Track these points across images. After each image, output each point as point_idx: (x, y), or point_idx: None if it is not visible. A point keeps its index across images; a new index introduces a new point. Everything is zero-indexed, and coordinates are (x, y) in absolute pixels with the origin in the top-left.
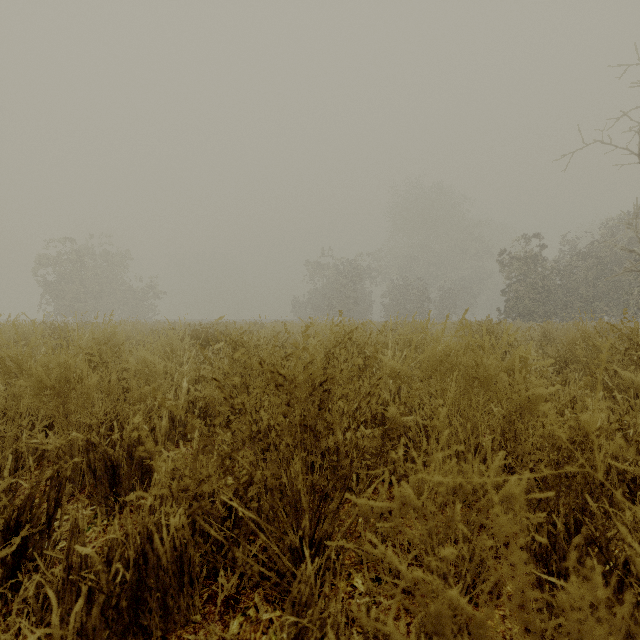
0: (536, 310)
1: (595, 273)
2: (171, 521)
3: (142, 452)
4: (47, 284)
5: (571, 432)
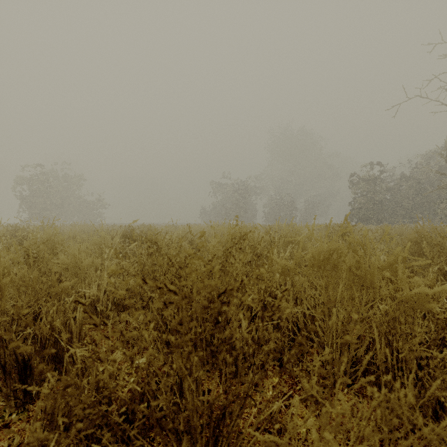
0: (372, 216)
1: (413, 190)
2: None
3: None
4: (23, 197)
5: None
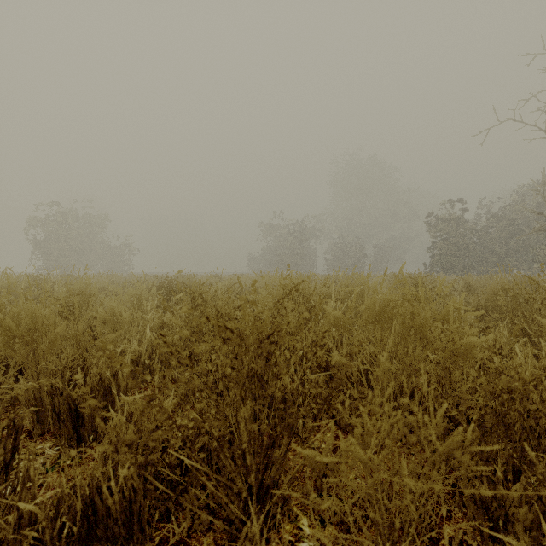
0: (456, 264)
1: (507, 233)
2: (120, 472)
3: (84, 409)
4: (37, 242)
5: (508, 381)
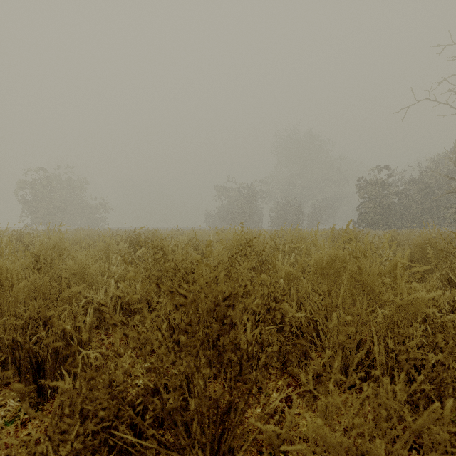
0: (380, 221)
1: (422, 194)
2: (61, 451)
3: (5, 397)
4: (25, 202)
5: None
